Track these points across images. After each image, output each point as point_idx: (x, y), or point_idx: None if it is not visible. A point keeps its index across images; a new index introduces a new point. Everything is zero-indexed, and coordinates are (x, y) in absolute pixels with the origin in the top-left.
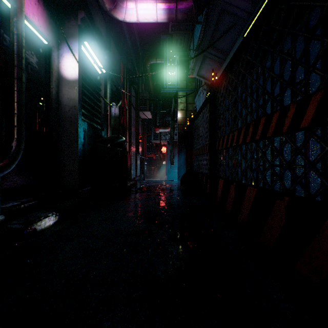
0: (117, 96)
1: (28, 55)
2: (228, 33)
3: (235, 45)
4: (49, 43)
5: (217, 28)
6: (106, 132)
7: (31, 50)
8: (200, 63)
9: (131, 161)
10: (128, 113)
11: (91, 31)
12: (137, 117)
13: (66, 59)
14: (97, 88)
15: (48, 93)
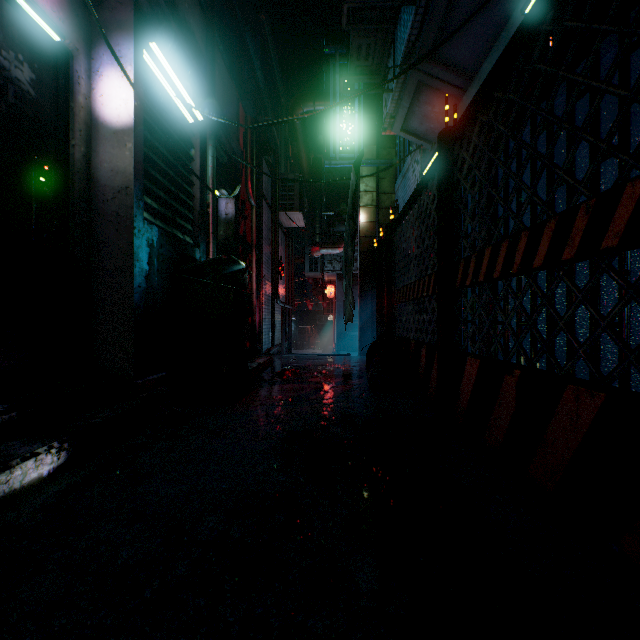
0: (230, 175)
1: (7, 60)
2: (476, 22)
3: (496, 45)
4: (64, 40)
5: (451, 13)
6: (206, 252)
7: (14, 50)
8: (408, 101)
9: (262, 315)
10: (255, 213)
11: (166, 19)
12: (275, 224)
13: (108, 80)
14: (183, 154)
15: (65, 157)
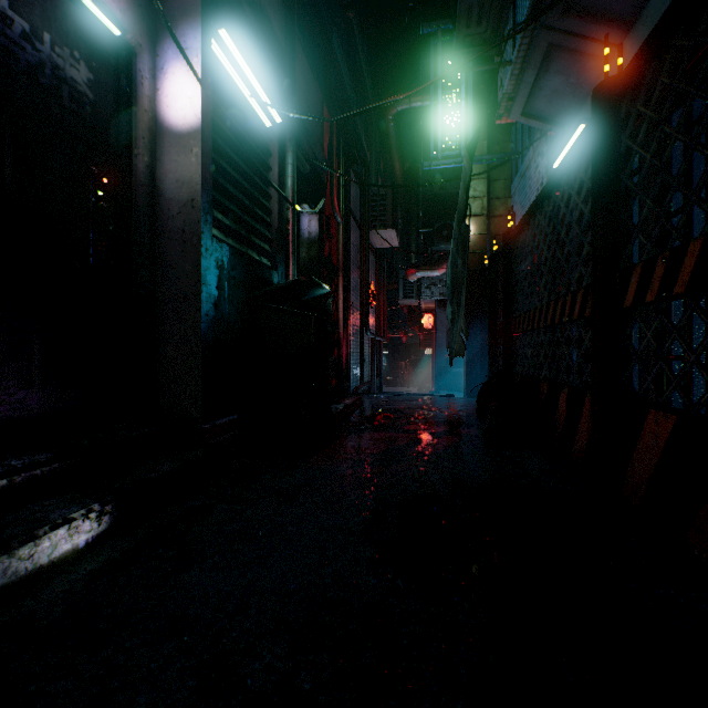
0: (313, 187)
1: (61, 57)
2: None
3: None
4: (125, 34)
5: None
6: (285, 276)
7: (70, 46)
8: (533, 73)
9: (350, 348)
10: (342, 231)
11: (238, 1)
12: (364, 244)
13: (173, 77)
14: (260, 163)
15: (127, 169)
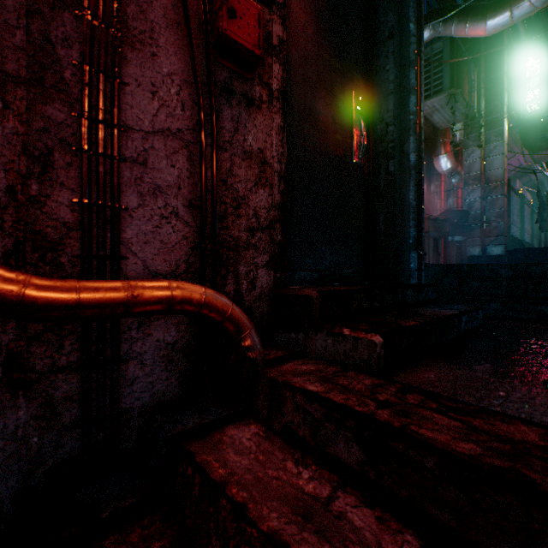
0: None
1: None
2: None
3: None
4: None
5: None
6: None
7: None
8: None
9: None
10: None
11: None
12: None
13: None
14: None
15: None
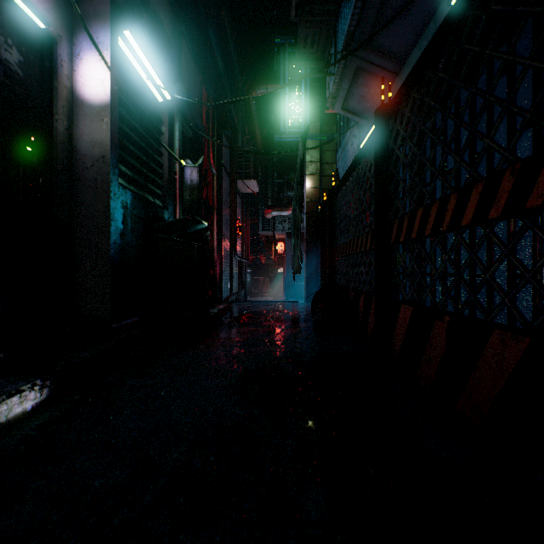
0: (194, 147)
1: None
2: (407, 14)
3: (424, 34)
4: (48, 27)
5: (386, 6)
6: (173, 214)
7: (4, 35)
8: (348, 83)
9: (222, 267)
10: (216, 180)
11: (139, 11)
12: (233, 189)
13: (87, 63)
14: (154, 128)
15: (49, 130)
